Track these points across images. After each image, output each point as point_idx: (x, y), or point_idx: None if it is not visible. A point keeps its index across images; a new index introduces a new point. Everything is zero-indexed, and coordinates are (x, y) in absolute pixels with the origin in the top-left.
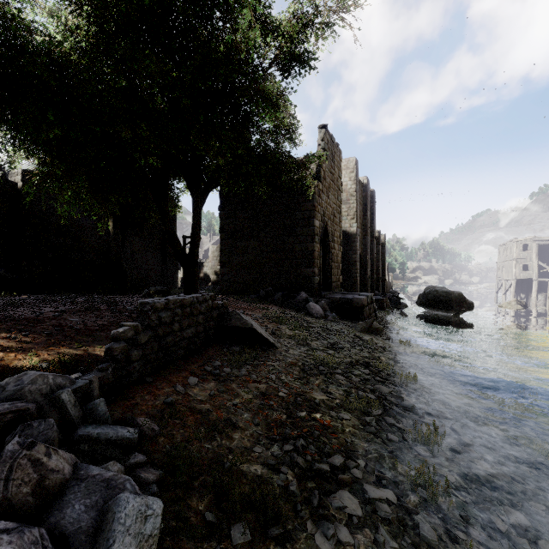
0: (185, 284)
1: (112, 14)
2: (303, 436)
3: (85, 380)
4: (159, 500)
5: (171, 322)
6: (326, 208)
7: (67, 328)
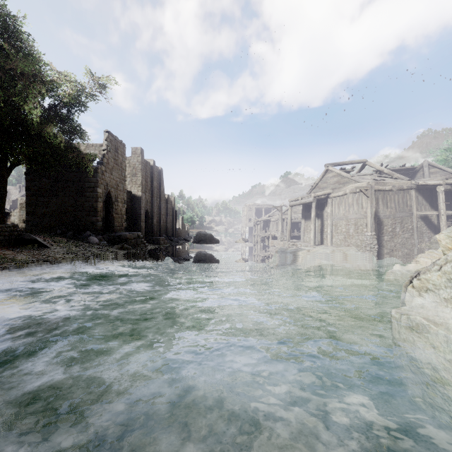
0: None
1: None
2: (44, 259)
3: None
4: None
5: None
6: (110, 181)
7: None
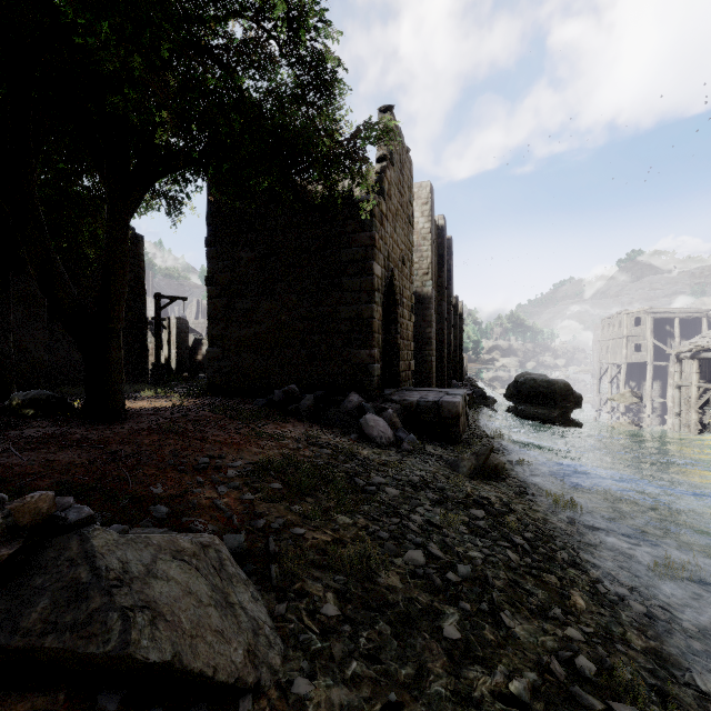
0: (87, 385)
1: None
2: None
3: None
4: None
5: None
6: (391, 247)
7: None
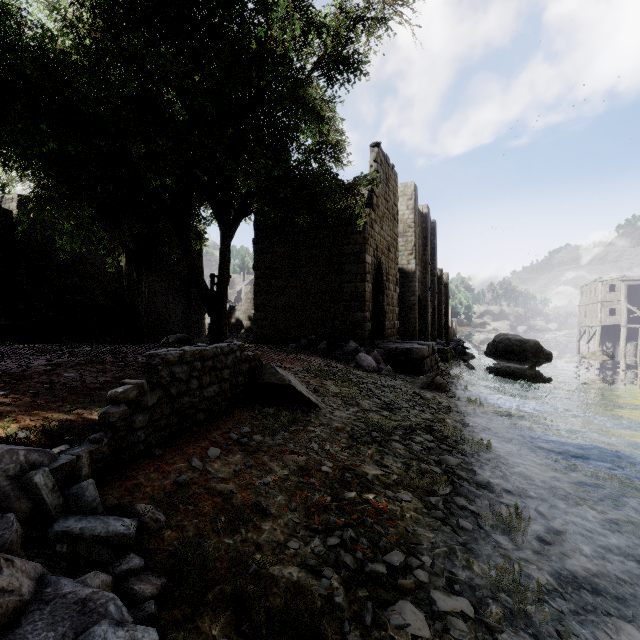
0: (211, 331)
1: (121, 4)
2: (352, 524)
3: (70, 455)
4: (153, 630)
5: (187, 379)
6: (379, 241)
7: (59, 386)
